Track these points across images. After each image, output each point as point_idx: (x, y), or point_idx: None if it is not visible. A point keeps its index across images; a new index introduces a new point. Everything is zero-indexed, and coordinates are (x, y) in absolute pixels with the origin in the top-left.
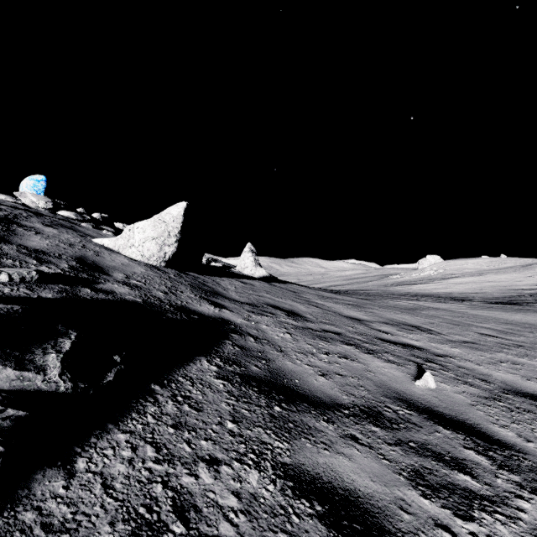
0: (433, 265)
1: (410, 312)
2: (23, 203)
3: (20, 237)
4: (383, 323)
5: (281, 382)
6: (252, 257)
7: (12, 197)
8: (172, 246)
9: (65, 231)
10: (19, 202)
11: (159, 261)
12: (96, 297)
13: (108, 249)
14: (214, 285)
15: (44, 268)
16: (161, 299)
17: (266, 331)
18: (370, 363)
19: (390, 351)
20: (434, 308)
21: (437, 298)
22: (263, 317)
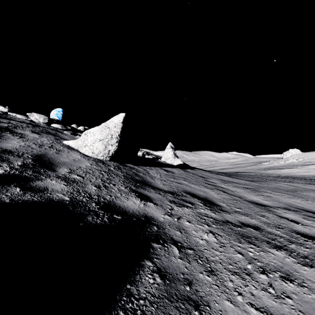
0: (294, 156)
1: (297, 195)
2: (31, 120)
3: (1, 140)
4: (285, 209)
5: None
6: (172, 151)
7: (25, 116)
8: (114, 145)
9: (46, 136)
10: (29, 119)
11: (105, 156)
12: (17, 199)
13: (70, 148)
14: (144, 174)
15: None
16: (91, 194)
17: (189, 231)
18: None
19: None
20: (309, 189)
21: (304, 180)
22: (183, 209)
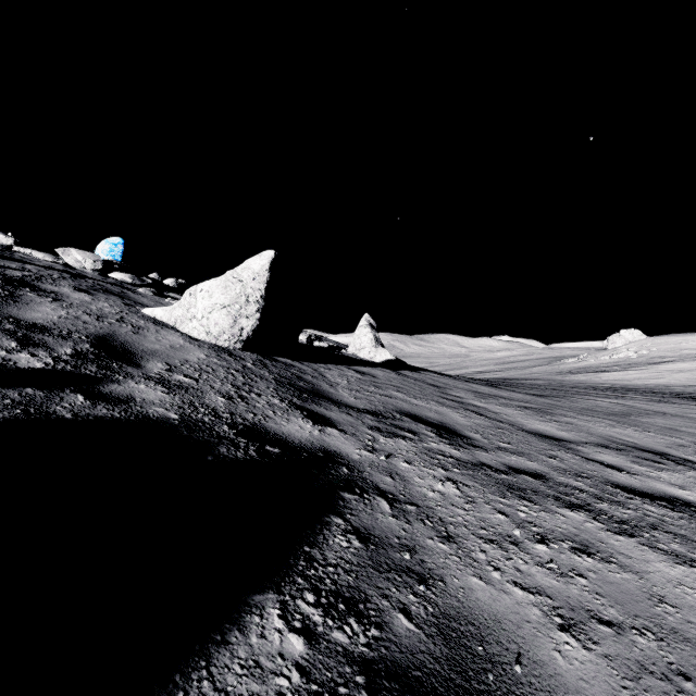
0: (631, 344)
1: (628, 421)
2: (65, 263)
3: (20, 306)
4: (600, 446)
5: (481, 684)
6: (371, 333)
7: (51, 255)
8: (252, 317)
9: (105, 297)
10: (61, 262)
11: (233, 341)
12: (85, 414)
13: (159, 323)
14: (315, 378)
15: (23, 355)
16: (218, 410)
17: (409, 478)
18: (647, 570)
19: (659, 524)
20: (656, 412)
21: (649, 394)
22: (397, 441)
